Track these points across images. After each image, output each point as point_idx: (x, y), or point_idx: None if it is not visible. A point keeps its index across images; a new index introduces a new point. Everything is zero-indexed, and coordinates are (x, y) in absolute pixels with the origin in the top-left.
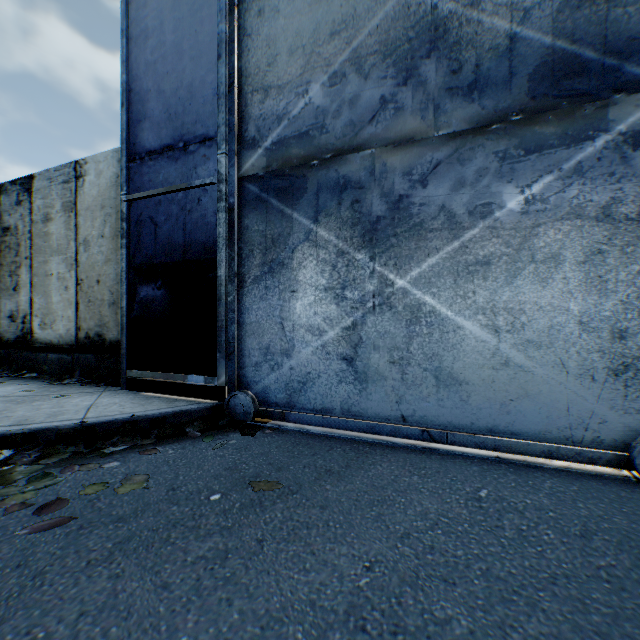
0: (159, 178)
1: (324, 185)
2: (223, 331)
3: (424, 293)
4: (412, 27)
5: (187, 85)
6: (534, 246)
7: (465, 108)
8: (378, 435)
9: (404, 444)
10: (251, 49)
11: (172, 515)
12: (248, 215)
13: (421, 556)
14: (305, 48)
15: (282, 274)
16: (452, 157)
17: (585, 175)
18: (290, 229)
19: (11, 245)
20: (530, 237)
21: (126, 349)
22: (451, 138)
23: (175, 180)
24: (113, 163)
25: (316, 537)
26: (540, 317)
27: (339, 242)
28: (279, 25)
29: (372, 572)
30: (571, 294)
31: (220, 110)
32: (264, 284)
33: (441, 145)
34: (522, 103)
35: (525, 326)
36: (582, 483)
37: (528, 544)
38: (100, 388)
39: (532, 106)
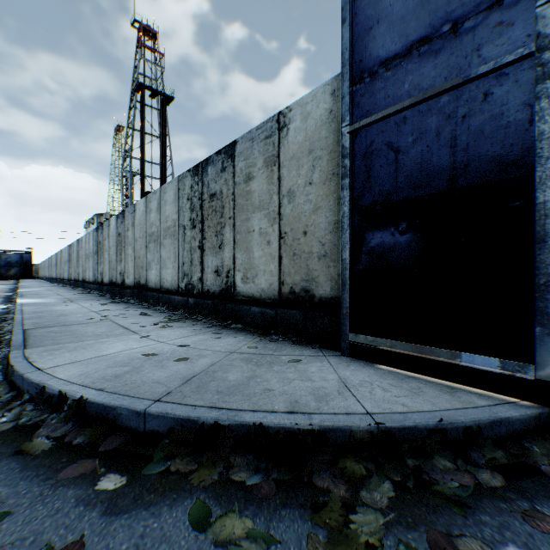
0: (402, 89)
1: None
2: None
3: None
4: None
5: None
6: None
7: None
8: None
9: None
10: None
11: None
12: None
13: None
14: None
15: None
16: None
17: None
18: None
19: (215, 209)
20: None
21: (348, 308)
22: None
23: (433, 82)
24: (323, 99)
25: None
26: None
27: None
28: None
29: None
30: None
31: None
32: None
33: None
34: None
35: None
36: None
37: None
38: (314, 350)
39: None
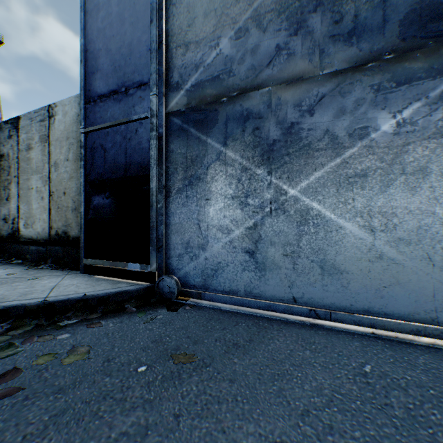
0: (107, 115)
1: (231, 117)
2: (154, 230)
3: (311, 200)
4: None
5: (127, 44)
6: (404, 161)
7: (345, 51)
8: (274, 312)
9: (295, 320)
10: (175, 15)
11: (104, 386)
12: (173, 141)
13: (322, 437)
14: (216, 11)
15: (199, 186)
16: (334, 91)
17: None
18: (205, 151)
19: (5, 167)
20: (401, 153)
21: (83, 243)
22: (333, 76)
23: (119, 116)
24: (75, 105)
25: (226, 413)
26: (409, 219)
27: (243, 161)
28: None
29: None
30: (437, 200)
31: (152, 62)
32: (185, 194)
33: (325, 82)
34: (393, 44)
35: (396, 226)
36: None
37: (419, 425)
38: (65, 272)
39: (402, 46)
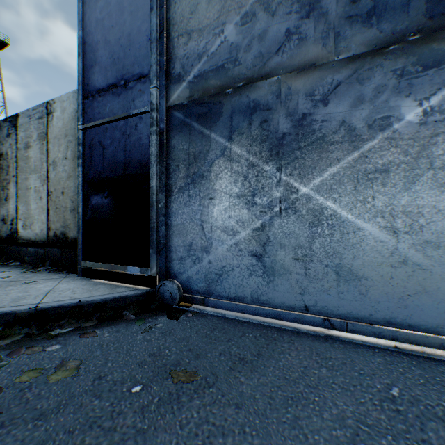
0: (106, 110)
1: (237, 109)
2: (154, 231)
3: (326, 198)
4: None
5: (127, 35)
6: (432, 154)
7: (363, 33)
8: (283, 321)
9: (307, 331)
10: (177, 2)
11: (92, 411)
12: (175, 137)
13: None
14: None
15: (202, 184)
16: (351, 78)
17: None
18: (208, 147)
19: (3, 167)
20: (428, 146)
21: (82, 245)
22: (350, 61)
23: (118, 111)
24: (73, 101)
25: None
26: (438, 219)
27: (250, 156)
28: None
29: None
30: None
31: (152, 52)
32: (187, 193)
33: (341, 68)
34: (419, 24)
35: (423, 228)
36: None
37: None
38: (63, 275)
39: (429, 25)
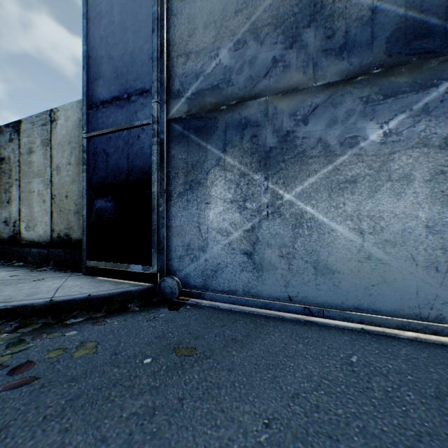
0: (110, 121)
1: (230, 124)
2: (156, 232)
3: (306, 204)
4: (296, 4)
5: (130, 52)
6: (390, 168)
7: (337, 65)
8: (270, 310)
9: (290, 318)
10: (176, 25)
11: (113, 376)
12: (174, 147)
13: (309, 414)
14: (216, 23)
15: (199, 190)
16: (327, 102)
17: (430, 114)
18: (205, 157)
19: (6, 170)
20: (387, 161)
21: (86, 245)
22: (326, 87)
23: (121, 122)
24: (77, 111)
25: (225, 396)
26: (395, 222)
27: (241, 166)
28: (197, 6)
29: (270, 428)
30: (419, 205)
31: (154, 70)
32: (186, 198)
33: (318, 93)
34: (381, 60)
35: (383, 229)
36: (430, 351)
37: (394, 404)
38: (67, 274)
39: (389, 62)
